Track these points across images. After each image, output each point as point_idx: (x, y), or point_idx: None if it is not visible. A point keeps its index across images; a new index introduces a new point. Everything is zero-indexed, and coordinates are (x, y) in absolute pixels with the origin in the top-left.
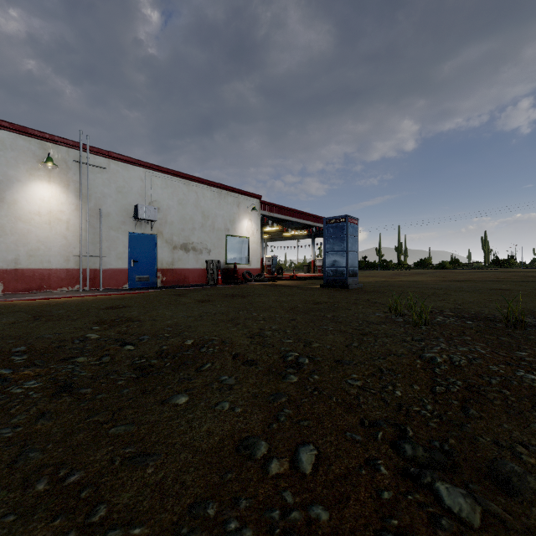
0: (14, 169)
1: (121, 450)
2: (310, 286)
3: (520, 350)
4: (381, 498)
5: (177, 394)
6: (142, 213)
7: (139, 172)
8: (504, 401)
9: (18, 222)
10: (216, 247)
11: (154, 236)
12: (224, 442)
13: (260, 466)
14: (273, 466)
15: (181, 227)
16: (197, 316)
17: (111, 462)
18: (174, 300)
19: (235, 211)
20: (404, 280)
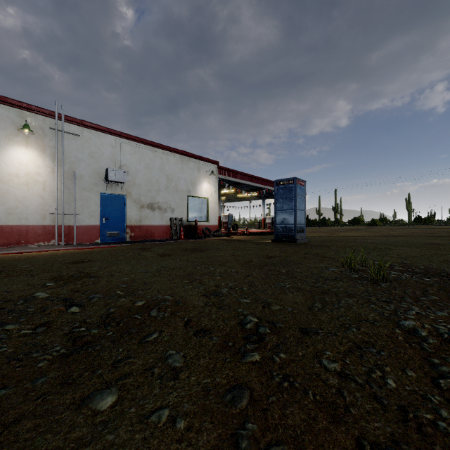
0: None
1: None
2: (262, 241)
3: None
4: None
5: (104, 390)
6: (112, 176)
7: (110, 139)
8: None
9: None
10: (179, 206)
11: (123, 196)
12: None
13: None
14: None
15: (147, 188)
16: (155, 272)
17: None
18: (138, 254)
19: (196, 175)
20: (344, 236)
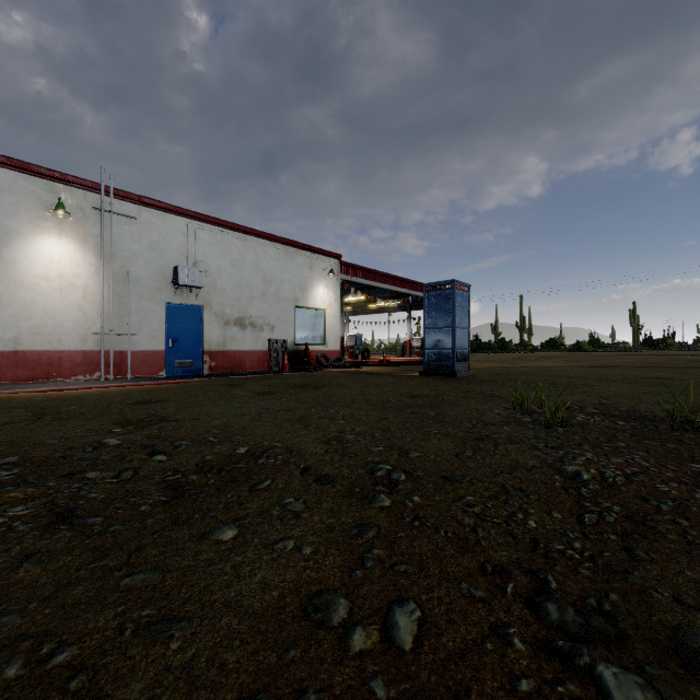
0: (13, 219)
1: (136, 612)
2: (405, 374)
3: (695, 461)
4: (517, 691)
5: (222, 526)
6: (184, 278)
7: (180, 223)
8: (682, 536)
9: (18, 289)
10: (281, 322)
11: (200, 308)
12: (285, 599)
13: (338, 638)
14: (356, 637)
15: (235, 296)
16: (254, 415)
17: (120, 632)
18: (225, 392)
19: (307, 275)
20: (530, 366)
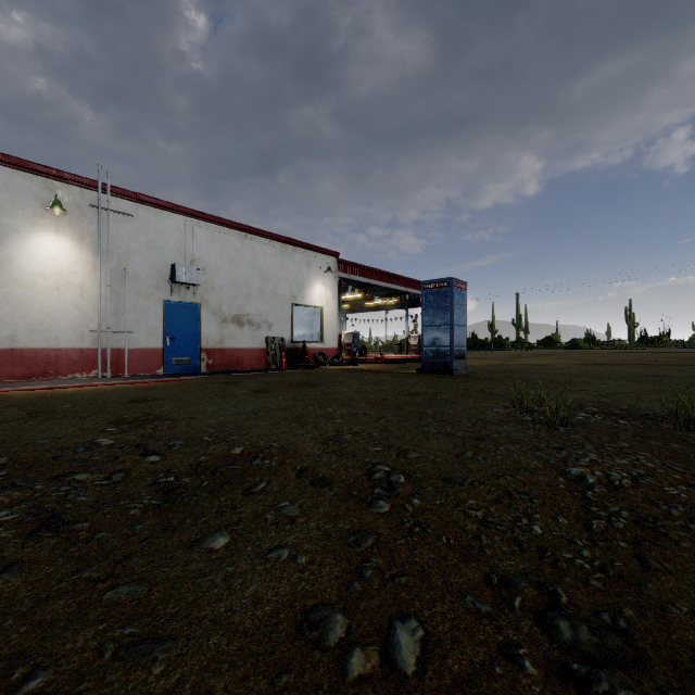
0: (10, 216)
1: (118, 630)
2: (403, 372)
3: None
4: None
5: (214, 533)
6: (181, 275)
7: (177, 220)
8: None
9: (14, 286)
10: (279, 320)
11: (197, 305)
12: (278, 615)
13: (334, 661)
14: (354, 660)
15: (233, 293)
16: (251, 413)
17: (99, 654)
18: (222, 390)
19: (304, 273)
20: (527, 364)
